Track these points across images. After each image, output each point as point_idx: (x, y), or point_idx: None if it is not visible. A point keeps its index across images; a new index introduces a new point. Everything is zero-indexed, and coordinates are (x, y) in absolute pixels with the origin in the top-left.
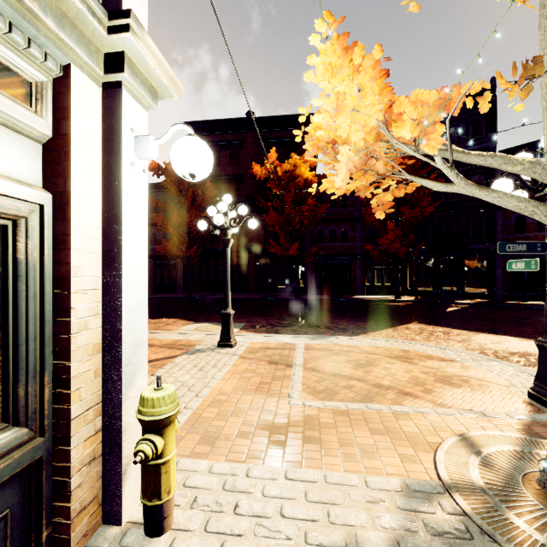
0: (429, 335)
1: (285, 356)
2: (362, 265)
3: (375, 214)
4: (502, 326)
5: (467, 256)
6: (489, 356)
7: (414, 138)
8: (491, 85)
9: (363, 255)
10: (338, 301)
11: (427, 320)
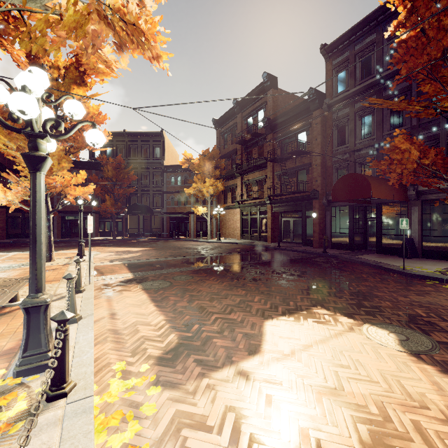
0: (91, 249)
1: (0, 257)
2: (97, 219)
3: (10, 211)
4: (133, 245)
5: (153, 215)
6: (95, 251)
7: (13, 199)
8: (161, 133)
9: (98, 213)
10: (74, 241)
11: (106, 245)
